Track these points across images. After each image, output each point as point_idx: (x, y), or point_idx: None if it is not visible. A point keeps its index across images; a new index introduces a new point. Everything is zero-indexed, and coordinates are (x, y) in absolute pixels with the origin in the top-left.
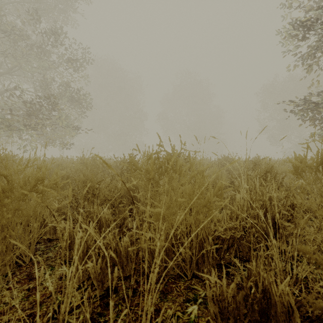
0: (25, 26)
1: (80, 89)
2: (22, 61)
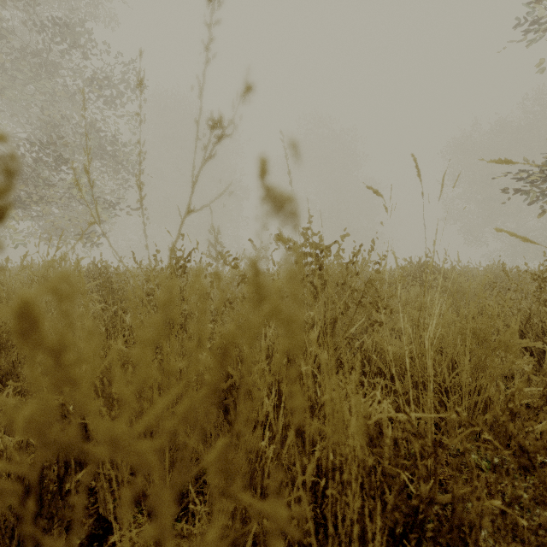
0: (0, 4)
1: (116, 134)
2: (3, 79)
